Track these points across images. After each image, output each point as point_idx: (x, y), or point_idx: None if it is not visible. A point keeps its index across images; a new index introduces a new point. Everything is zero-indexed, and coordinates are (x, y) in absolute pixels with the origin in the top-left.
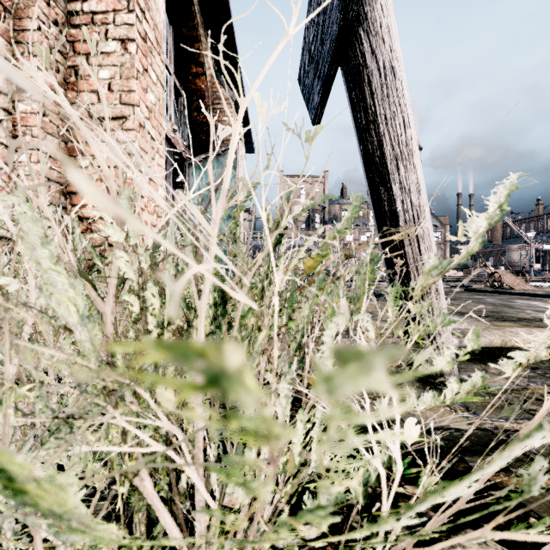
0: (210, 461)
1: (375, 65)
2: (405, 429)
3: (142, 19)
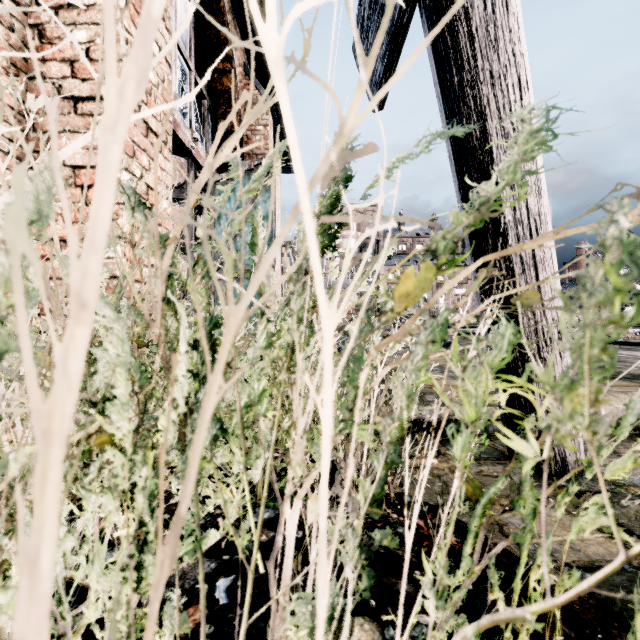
0: None
1: None
2: None
3: None
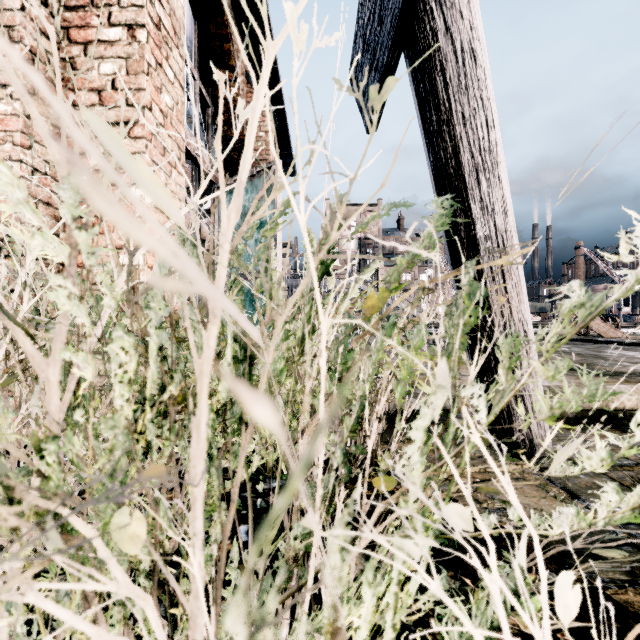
0: None
1: (450, 47)
2: (556, 595)
3: (154, 0)
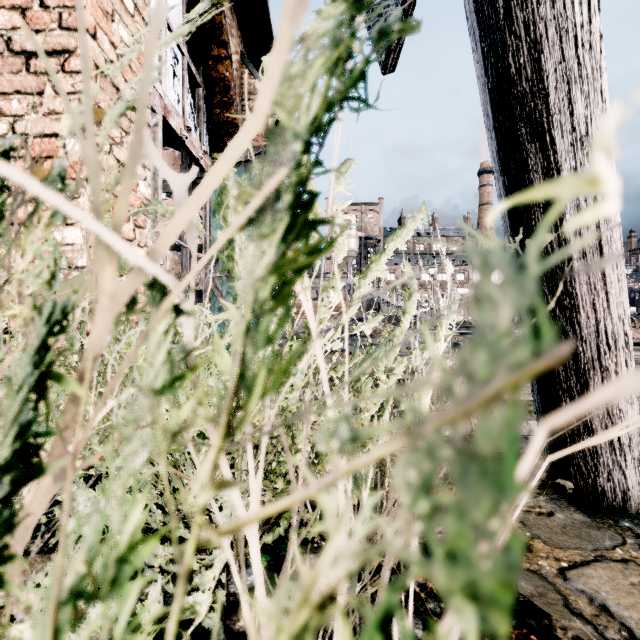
0: None
1: None
2: None
3: None
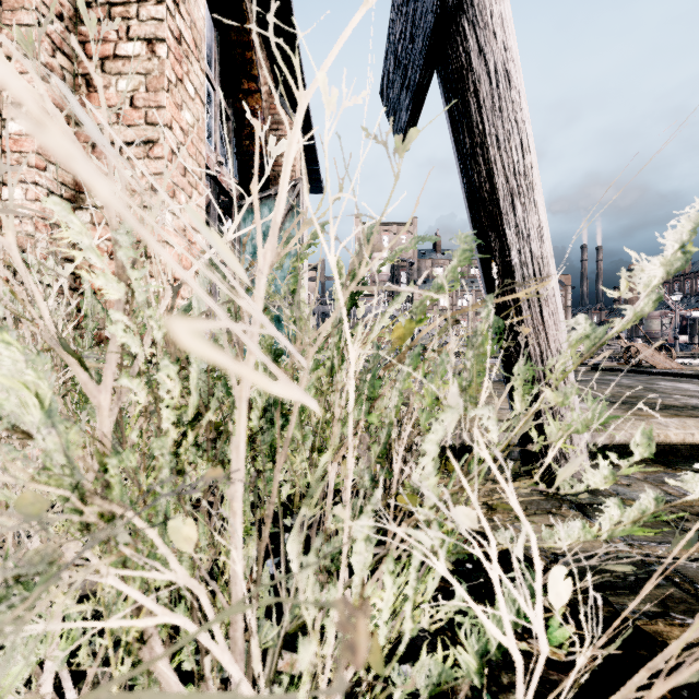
0: (250, 631)
1: (483, 68)
2: (549, 585)
3: (175, 13)
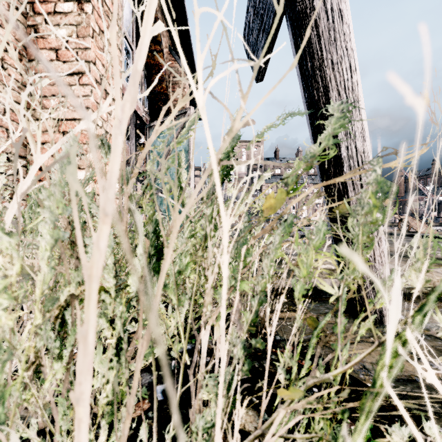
0: None
1: (322, 8)
2: None
3: None
